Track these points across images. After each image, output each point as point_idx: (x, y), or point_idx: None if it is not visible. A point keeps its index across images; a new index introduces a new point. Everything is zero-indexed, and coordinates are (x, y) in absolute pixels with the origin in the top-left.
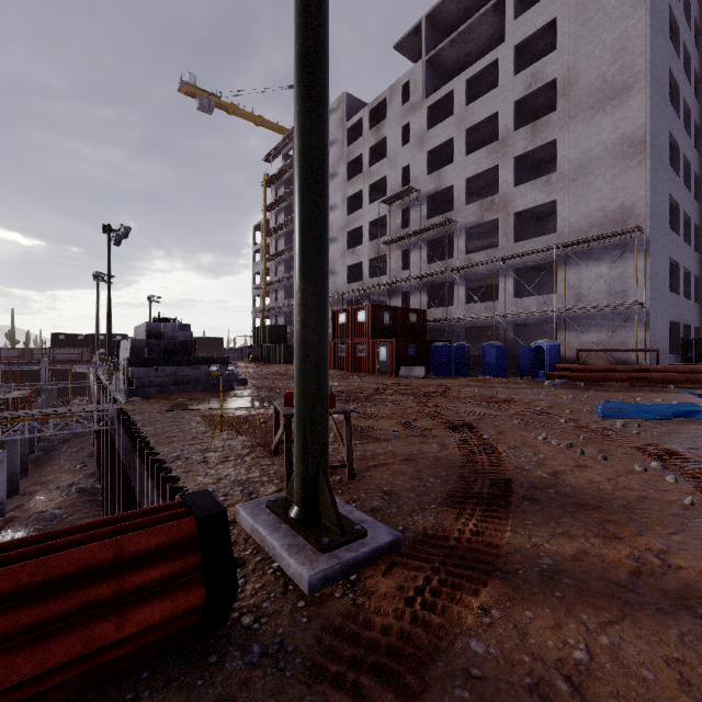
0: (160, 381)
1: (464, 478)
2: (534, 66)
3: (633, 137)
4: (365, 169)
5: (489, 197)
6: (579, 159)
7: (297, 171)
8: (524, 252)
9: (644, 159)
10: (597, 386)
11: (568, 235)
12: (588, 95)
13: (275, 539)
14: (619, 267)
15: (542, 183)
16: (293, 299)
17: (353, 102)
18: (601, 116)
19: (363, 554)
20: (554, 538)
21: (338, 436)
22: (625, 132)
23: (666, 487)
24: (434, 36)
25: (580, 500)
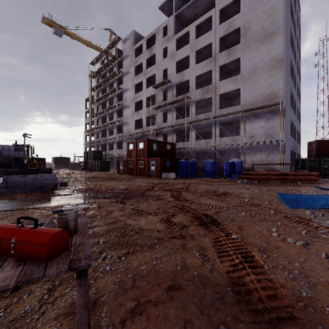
0: None
1: None
2: (229, 20)
3: (277, 58)
4: (144, 70)
5: (207, 86)
6: (251, 68)
7: None
8: (225, 114)
9: (282, 69)
10: (264, 183)
11: (246, 106)
12: (255, 36)
13: None
14: (270, 122)
15: (233, 79)
16: (106, 137)
17: (138, 36)
18: (262, 47)
19: None
20: None
21: None
22: (273, 55)
23: None
24: (179, 4)
25: None
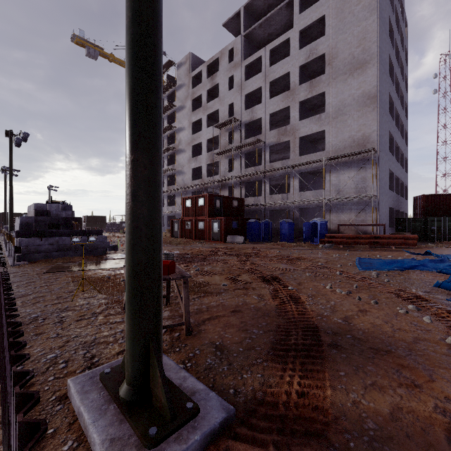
0: (45, 248)
1: (281, 328)
2: (311, 44)
3: (370, 93)
4: (204, 104)
5: (284, 127)
6: (338, 105)
7: (127, 39)
8: (306, 162)
9: (376, 107)
10: (350, 247)
11: (332, 152)
12: (343, 65)
13: (98, 430)
14: (361, 173)
15: (316, 119)
16: None
17: (196, 59)
18: (351, 79)
19: (194, 445)
20: (367, 391)
21: (178, 295)
22: (365, 89)
23: (427, 327)
24: (249, 21)
25: (373, 345)
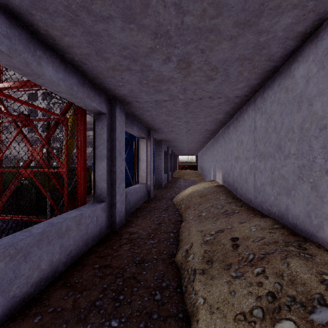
0: None
1: None
2: None
3: None
4: None
5: None
6: None
7: None
8: None
9: None
10: None
11: None
12: None
13: None
14: None
15: None
16: None
17: None
18: None
19: None
20: None
21: None
22: None
23: None
24: None
25: None
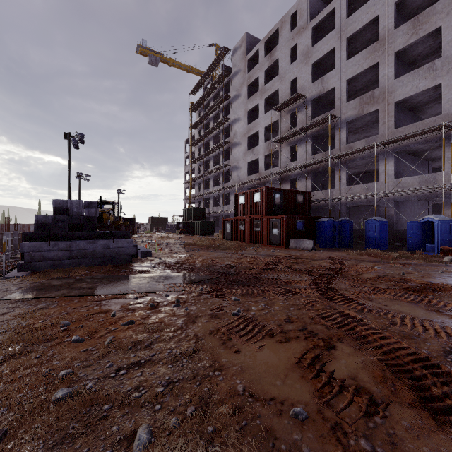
0: (53, 255)
1: None
2: None
3: None
4: (261, 87)
5: (369, 92)
6: None
7: None
8: (408, 134)
9: None
10: None
11: None
12: None
13: None
14: None
15: (425, 70)
16: (210, 189)
17: (252, 40)
18: None
19: None
20: None
21: None
22: None
23: None
24: None
25: None
